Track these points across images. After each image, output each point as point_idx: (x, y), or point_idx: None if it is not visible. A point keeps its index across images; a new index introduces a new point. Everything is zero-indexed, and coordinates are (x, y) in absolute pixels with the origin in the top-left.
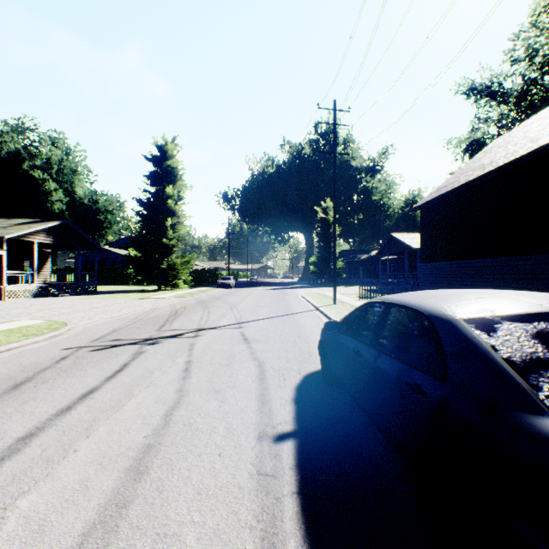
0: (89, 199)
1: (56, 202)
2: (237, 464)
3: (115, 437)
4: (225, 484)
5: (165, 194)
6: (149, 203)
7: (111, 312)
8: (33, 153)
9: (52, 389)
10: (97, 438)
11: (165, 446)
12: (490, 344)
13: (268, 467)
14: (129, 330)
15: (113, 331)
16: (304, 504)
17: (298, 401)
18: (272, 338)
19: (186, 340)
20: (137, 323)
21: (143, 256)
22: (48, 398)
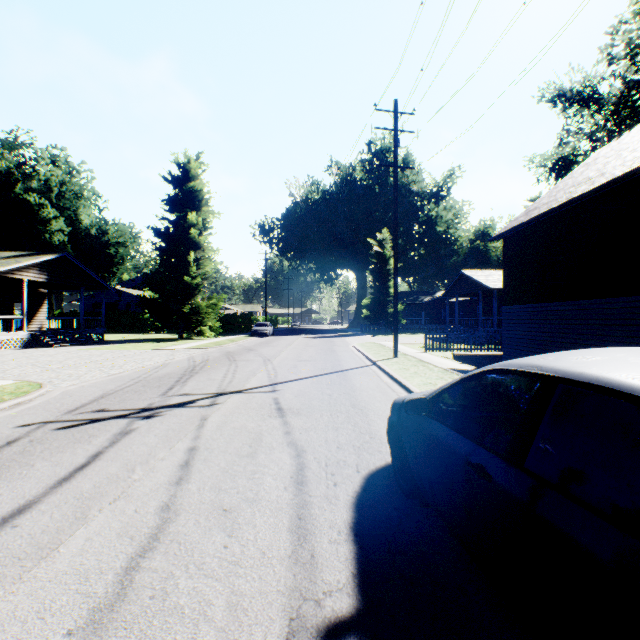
0: (97, 229)
1: (56, 233)
2: None
3: (9, 636)
4: None
5: (188, 222)
6: (168, 234)
7: (109, 369)
8: (28, 174)
9: None
10: None
11: None
12: None
13: None
14: (124, 395)
15: (101, 397)
16: None
17: (360, 532)
18: (316, 407)
19: (197, 410)
20: (138, 385)
21: (160, 298)
22: None
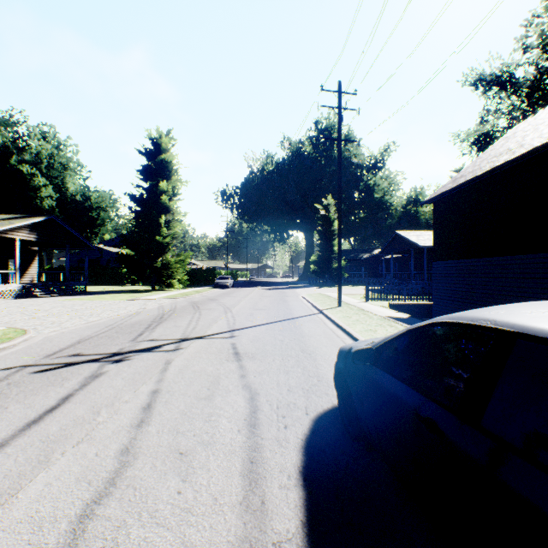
0: (81, 195)
1: (45, 199)
2: None
3: None
4: None
5: (159, 189)
6: (142, 199)
7: (88, 316)
8: (22, 147)
9: None
10: None
11: None
12: None
13: None
14: (98, 341)
15: (78, 342)
16: None
17: (309, 477)
18: (269, 352)
19: (162, 355)
20: (112, 331)
21: (136, 255)
22: None
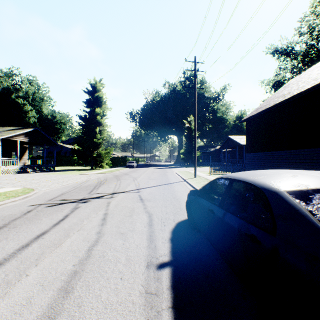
0: (51, 115)
1: (31, 117)
2: (132, 285)
3: (54, 266)
4: (123, 300)
5: (95, 112)
6: (86, 118)
7: (61, 182)
8: (18, 89)
9: (19, 232)
10: (42, 266)
11: (85, 272)
12: (308, 210)
13: (153, 288)
14: (71, 194)
15: (61, 194)
16: (176, 316)
17: (173, 240)
18: (157, 198)
19: (105, 199)
20: (77, 189)
21: (82, 149)
22: (15, 238)
